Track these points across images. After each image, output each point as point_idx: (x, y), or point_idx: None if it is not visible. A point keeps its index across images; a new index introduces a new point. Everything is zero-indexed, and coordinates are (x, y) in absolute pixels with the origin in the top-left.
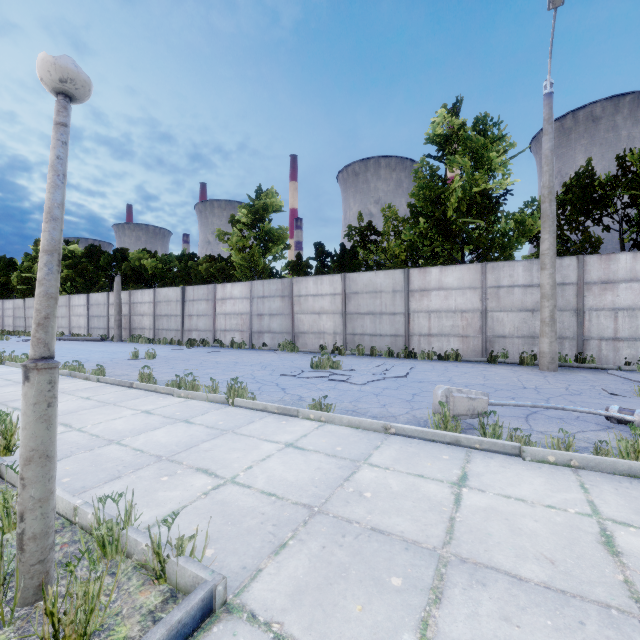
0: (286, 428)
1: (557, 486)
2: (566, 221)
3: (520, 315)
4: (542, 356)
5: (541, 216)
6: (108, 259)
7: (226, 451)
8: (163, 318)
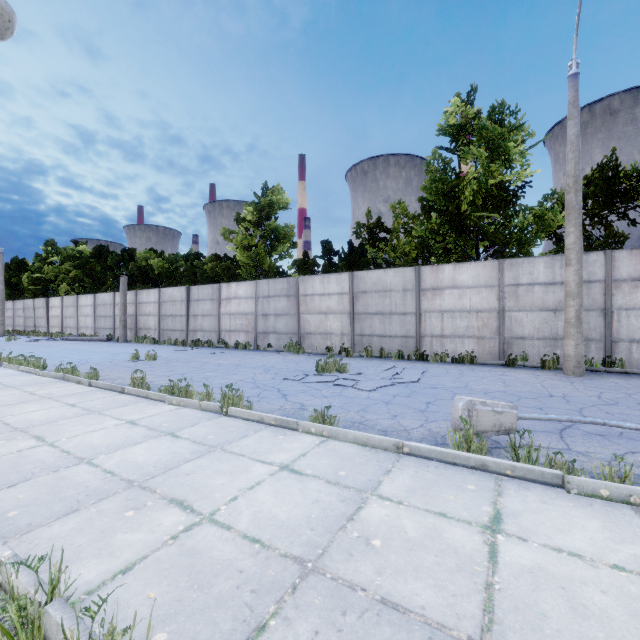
0: (283, 444)
1: (619, 534)
2: (588, 215)
3: (541, 315)
4: (567, 360)
5: (566, 208)
6: (116, 259)
7: (210, 475)
8: (168, 318)
